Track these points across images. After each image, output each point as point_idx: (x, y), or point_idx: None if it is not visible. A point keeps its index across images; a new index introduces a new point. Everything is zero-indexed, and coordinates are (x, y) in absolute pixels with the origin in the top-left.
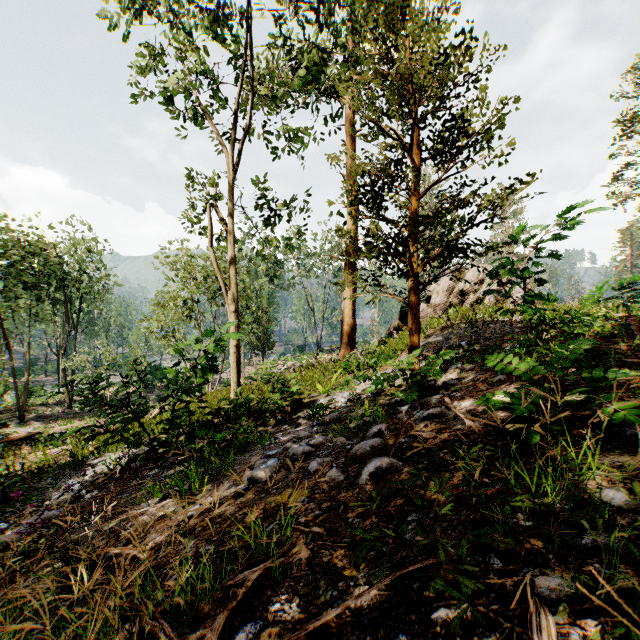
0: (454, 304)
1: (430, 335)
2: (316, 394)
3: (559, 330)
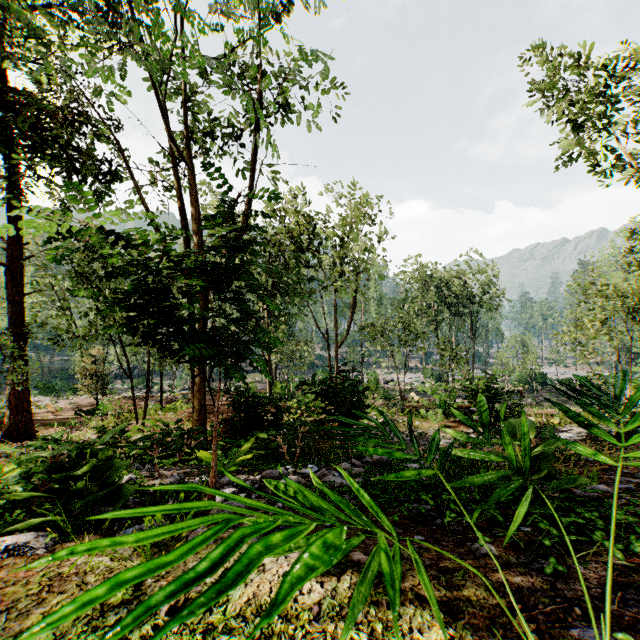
0: None
1: None
2: None
3: None
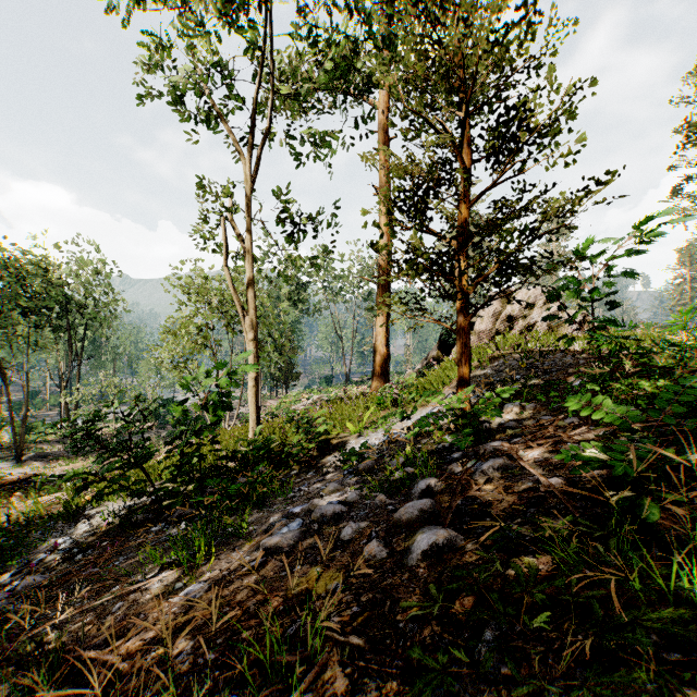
0: (501, 331)
1: (477, 367)
2: (346, 434)
3: (637, 362)
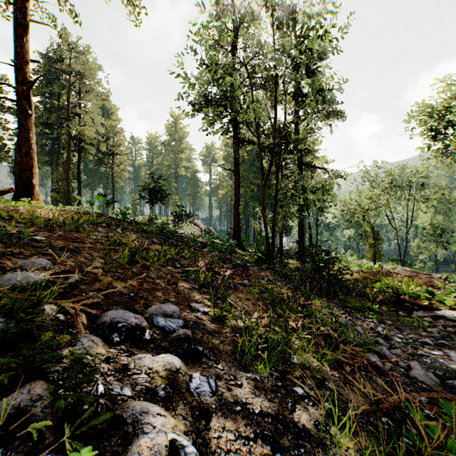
0: None
1: None
2: None
3: None
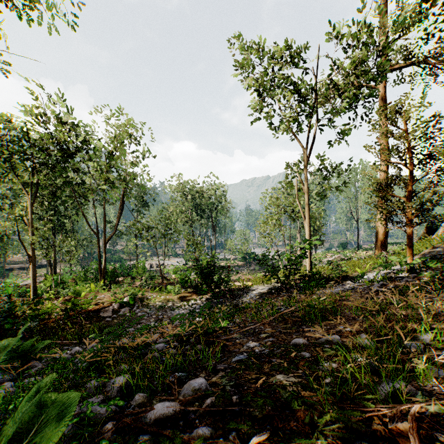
0: None
1: (435, 246)
2: (356, 273)
3: None
